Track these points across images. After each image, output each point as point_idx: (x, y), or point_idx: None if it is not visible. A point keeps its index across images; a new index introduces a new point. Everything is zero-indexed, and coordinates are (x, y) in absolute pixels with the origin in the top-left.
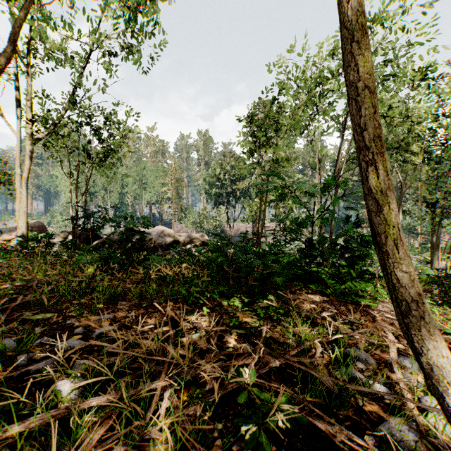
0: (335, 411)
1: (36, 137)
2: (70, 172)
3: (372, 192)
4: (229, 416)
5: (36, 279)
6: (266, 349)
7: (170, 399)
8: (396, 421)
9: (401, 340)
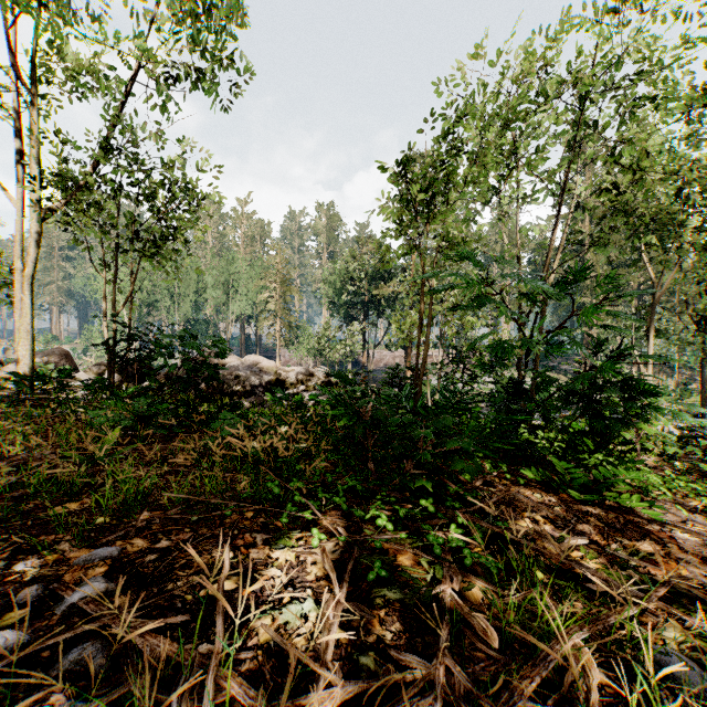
0: None
1: (47, 207)
2: (104, 266)
3: None
4: None
5: None
6: (460, 674)
7: None
8: None
9: None
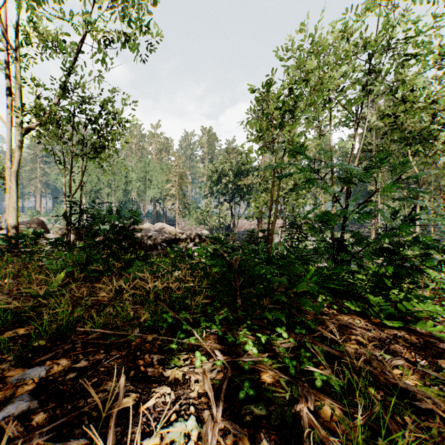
0: None
1: (27, 127)
2: (64, 165)
3: None
4: None
5: None
6: None
7: None
8: None
9: None
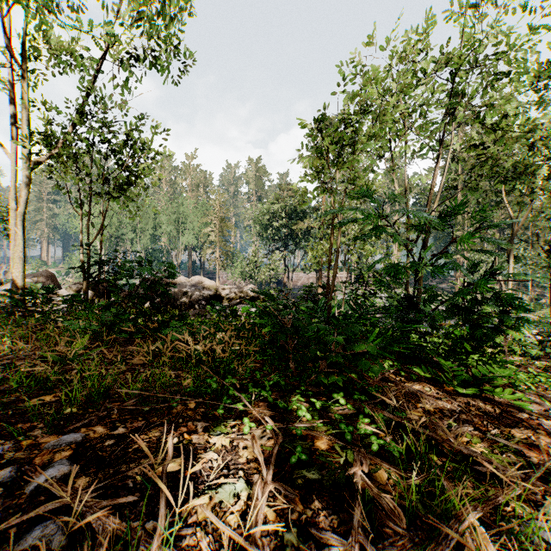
0: None
1: (36, 160)
2: (80, 206)
3: None
4: None
5: None
6: None
7: None
8: None
9: None
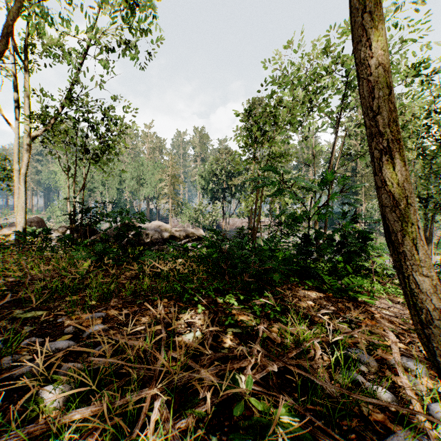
0: (338, 420)
1: (35, 133)
2: (67, 168)
3: (387, 184)
4: (224, 428)
5: (29, 275)
6: (263, 351)
7: (161, 409)
8: (405, 433)
9: (401, 338)
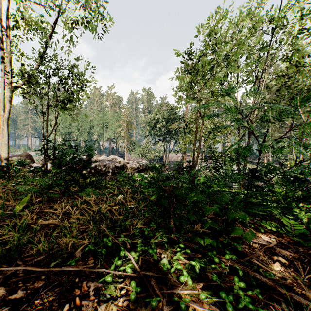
0: None
1: (15, 85)
2: (42, 114)
3: None
4: None
5: None
6: None
7: None
8: None
9: None
